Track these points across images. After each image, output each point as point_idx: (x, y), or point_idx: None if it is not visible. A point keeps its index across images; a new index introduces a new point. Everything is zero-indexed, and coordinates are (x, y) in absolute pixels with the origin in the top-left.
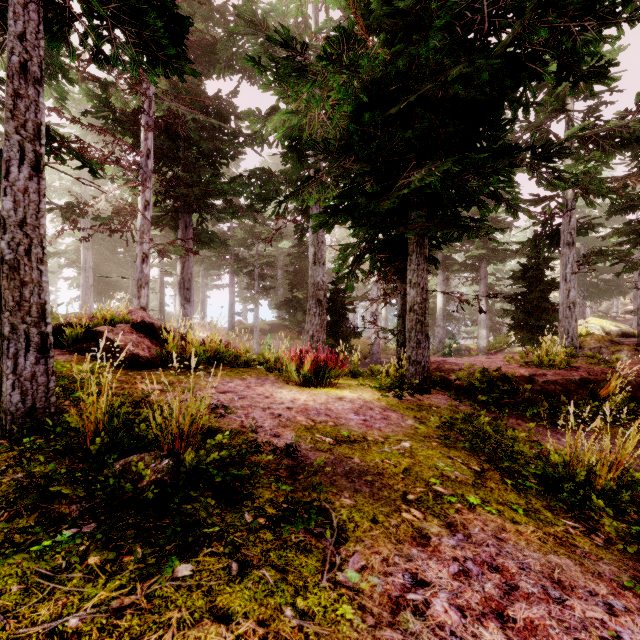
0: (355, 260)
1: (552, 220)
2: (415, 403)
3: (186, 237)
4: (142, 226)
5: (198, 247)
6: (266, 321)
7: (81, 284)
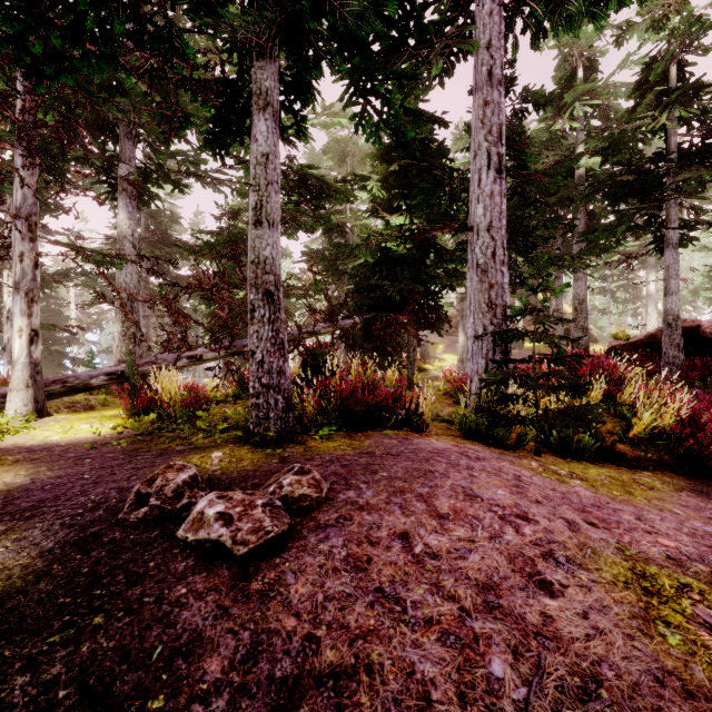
0: None
1: None
2: None
3: None
4: None
5: None
6: None
7: None
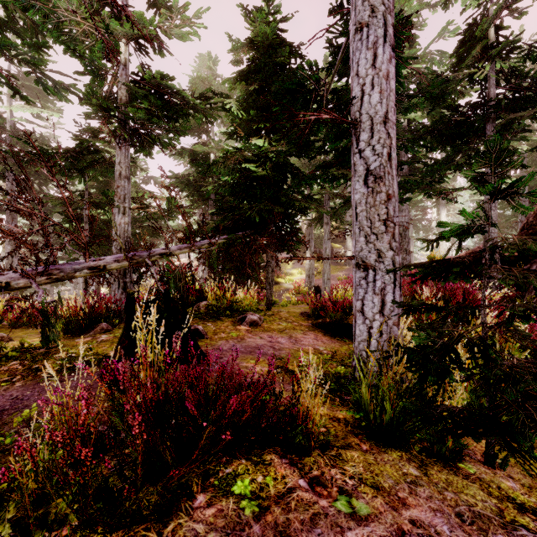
0: None
1: None
2: None
3: None
4: None
5: None
6: None
7: None
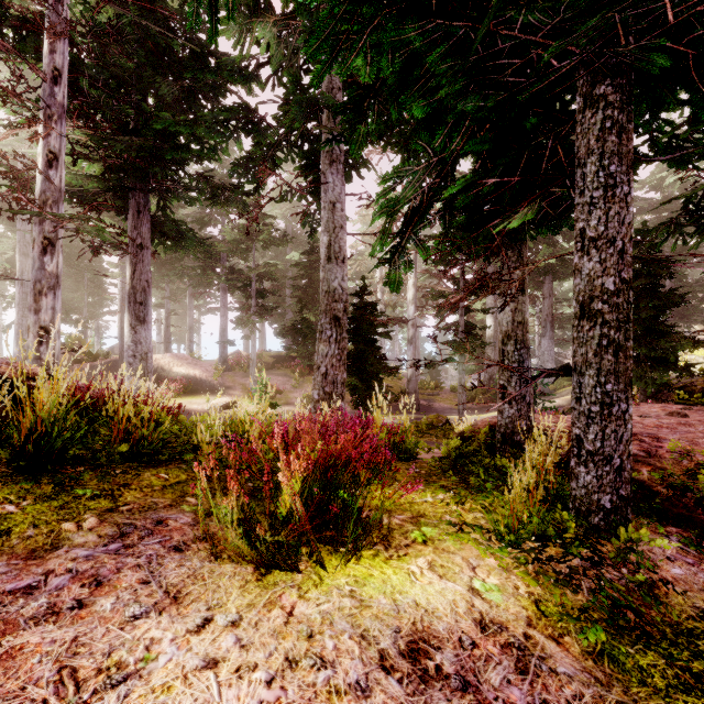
0: (409, 221)
1: None
2: (659, 619)
3: (138, 226)
4: (42, 193)
5: (165, 247)
6: (270, 352)
7: (16, 302)
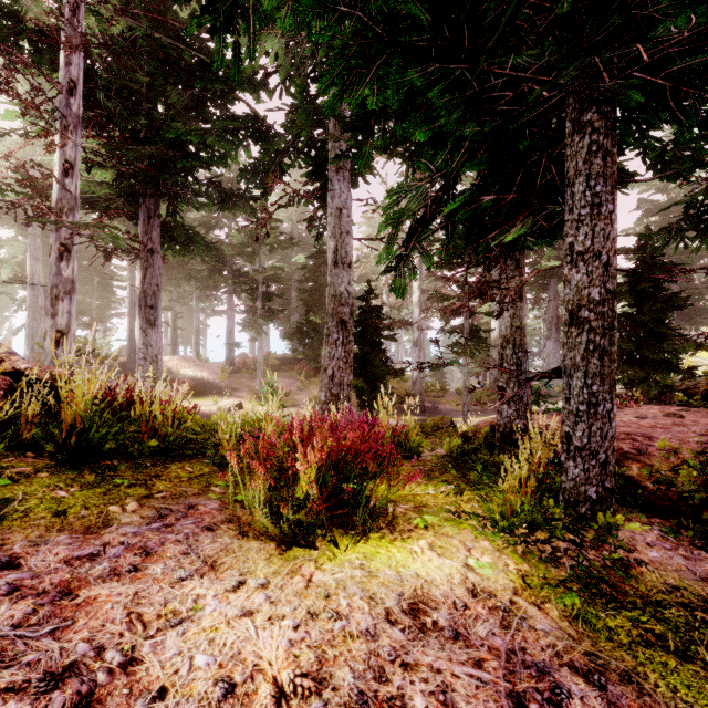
0: (413, 231)
1: (705, 196)
2: (632, 593)
3: (149, 231)
4: (59, 201)
5: (174, 251)
6: (276, 354)
7: (27, 305)
